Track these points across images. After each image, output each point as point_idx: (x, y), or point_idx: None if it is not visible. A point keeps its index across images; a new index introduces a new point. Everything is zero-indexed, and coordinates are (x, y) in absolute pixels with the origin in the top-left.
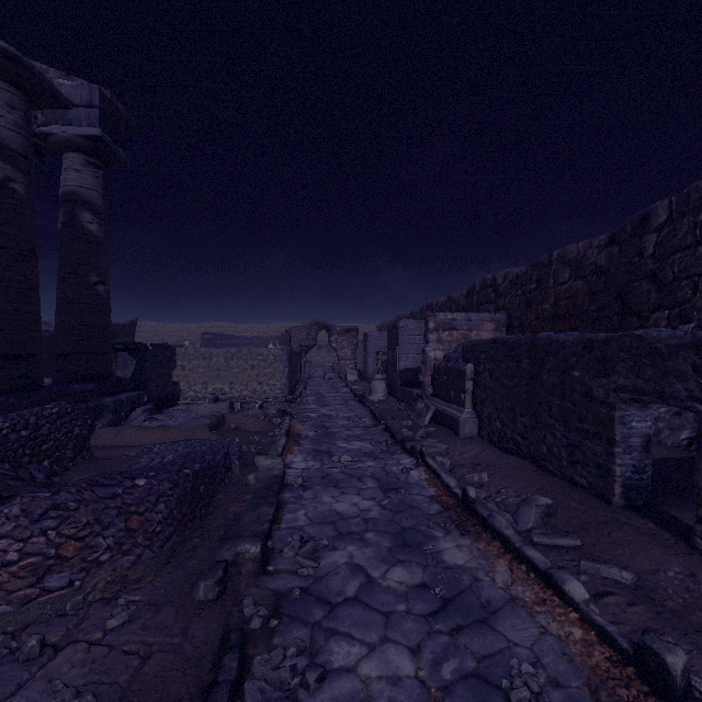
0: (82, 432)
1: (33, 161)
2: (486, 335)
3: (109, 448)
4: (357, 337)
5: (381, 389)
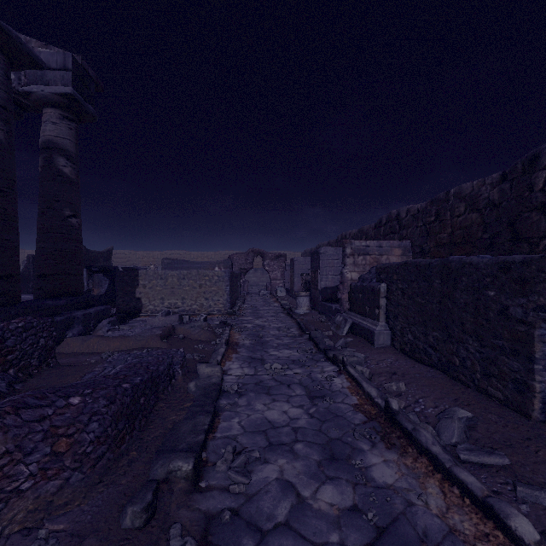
0: (48, 343)
1: (12, 112)
2: (394, 259)
3: (74, 355)
4: (285, 261)
5: (305, 304)
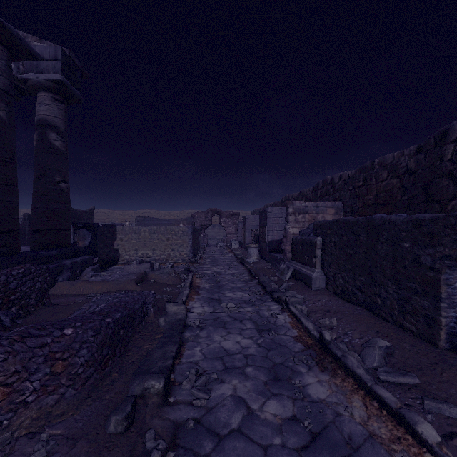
0: (43, 286)
1: (13, 96)
2: (329, 217)
3: (64, 296)
4: (238, 219)
5: (255, 254)
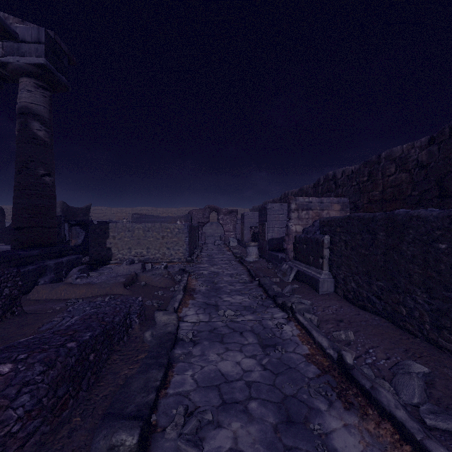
0: (12, 292)
1: None
2: (334, 213)
3: (43, 301)
4: (236, 216)
5: (254, 253)
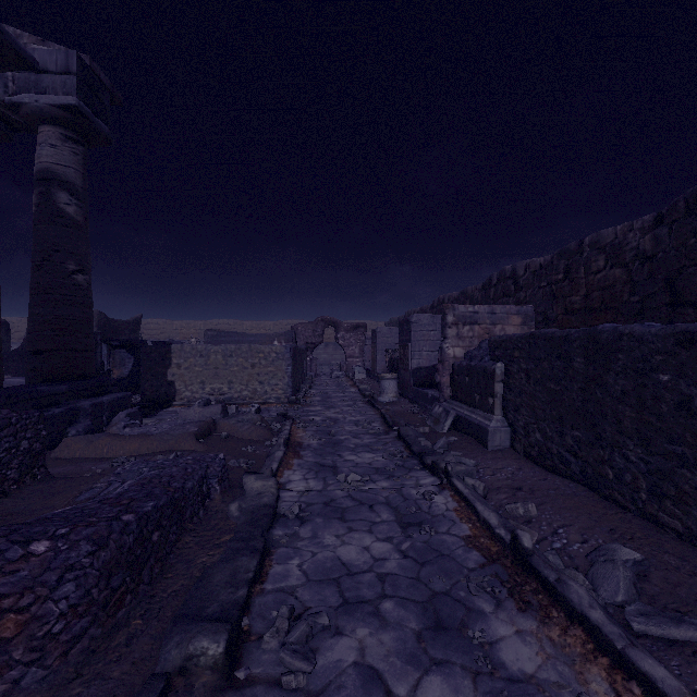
0: (33, 446)
1: None
2: (512, 329)
3: (76, 461)
4: (365, 334)
5: (391, 390)
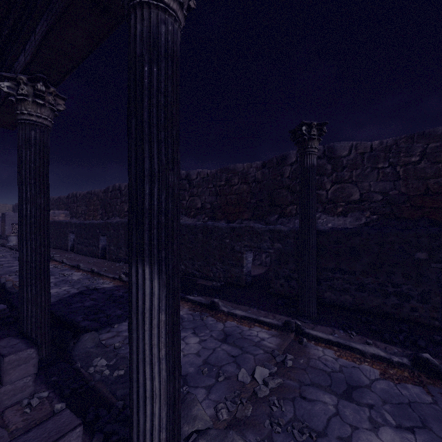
0: None
1: None
2: (62, 218)
3: None
4: None
5: (14, 240)
